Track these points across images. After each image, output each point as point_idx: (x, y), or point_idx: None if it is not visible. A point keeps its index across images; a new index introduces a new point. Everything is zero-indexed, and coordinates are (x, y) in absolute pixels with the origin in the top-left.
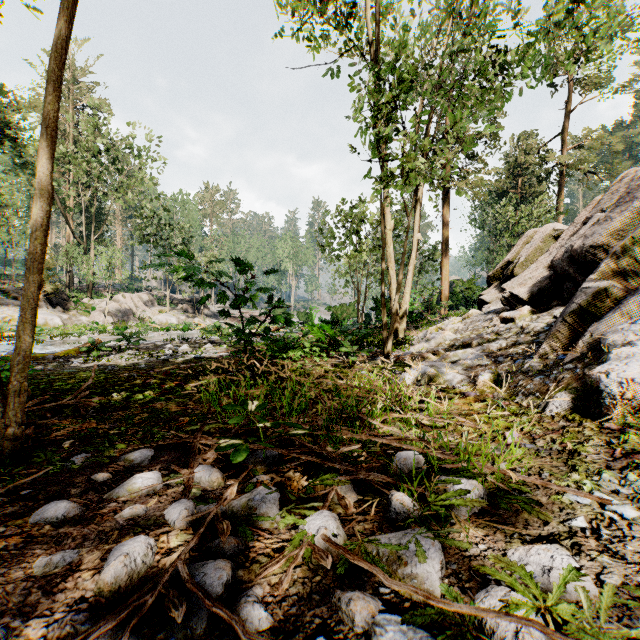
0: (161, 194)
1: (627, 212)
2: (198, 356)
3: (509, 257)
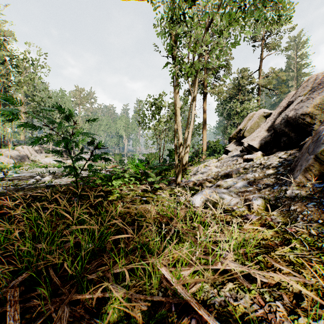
0: (46, 88)
1: (323, 93)
2: (49, 185)
3: (240, 127)
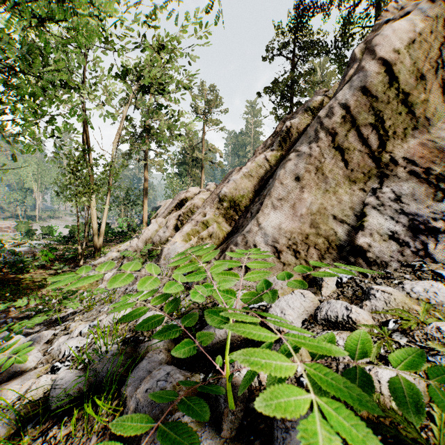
0: None
1: (161, 217)
2: None
3: (158, 212)
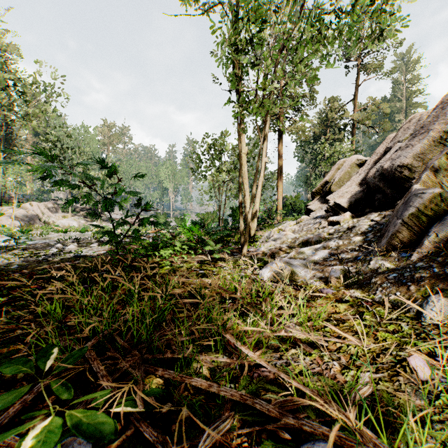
0: (63, 123)
1: (425, 140)
2: (78, 255)
3: (327, 178)
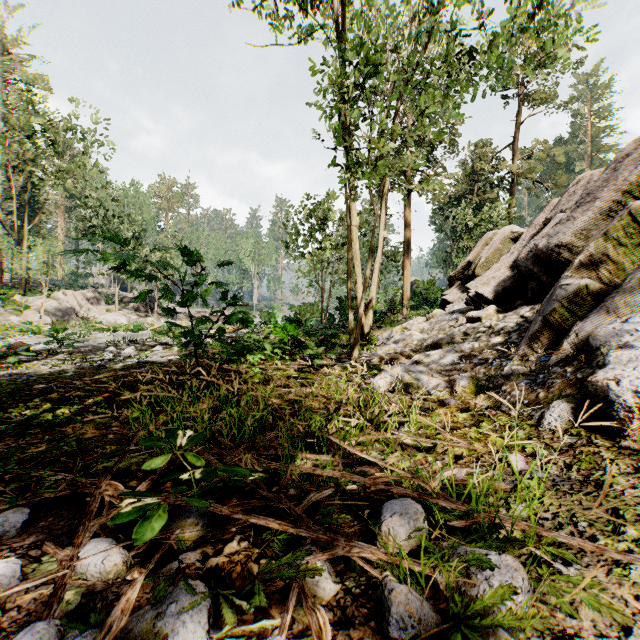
0: (108, 182)
1: (590, 212)
2: (142, 361)
3: (470, 258)
